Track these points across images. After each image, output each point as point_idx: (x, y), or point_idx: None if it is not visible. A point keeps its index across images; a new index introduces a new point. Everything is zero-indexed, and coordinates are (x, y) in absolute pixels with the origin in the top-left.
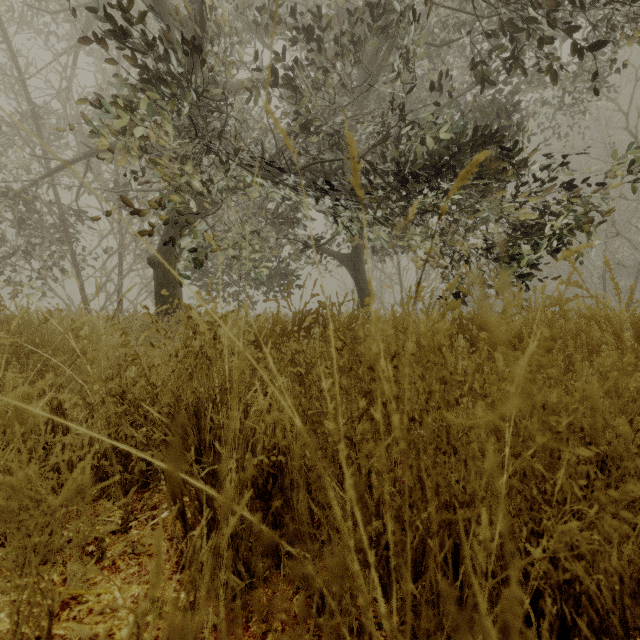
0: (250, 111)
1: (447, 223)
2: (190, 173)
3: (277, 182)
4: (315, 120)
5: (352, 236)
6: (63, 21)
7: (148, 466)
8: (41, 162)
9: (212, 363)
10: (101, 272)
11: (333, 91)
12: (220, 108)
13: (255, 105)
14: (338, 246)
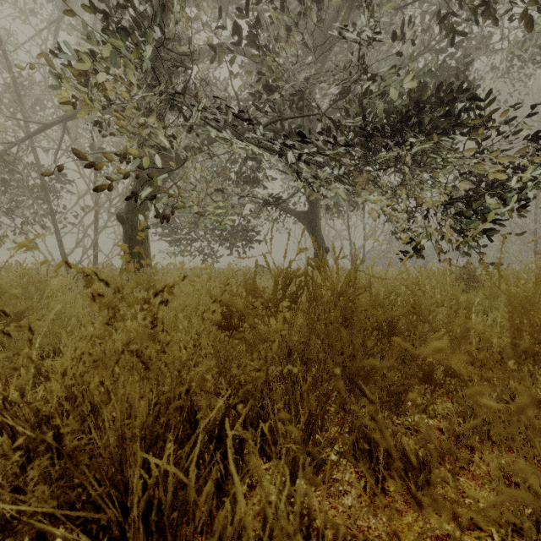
0: (214, 82)
1: (411, 177)
2: (153, 126)
3: (241, 139)
4: (277, 79)
5: (312, 193)
6: (46, 2)
7: (44, 537)
8: (21, 126)
9: (149, 367)
10: (78, 228)
11: (295, 50)
12: (185, 63)
13: (219, 63)
14: (294, 205)
